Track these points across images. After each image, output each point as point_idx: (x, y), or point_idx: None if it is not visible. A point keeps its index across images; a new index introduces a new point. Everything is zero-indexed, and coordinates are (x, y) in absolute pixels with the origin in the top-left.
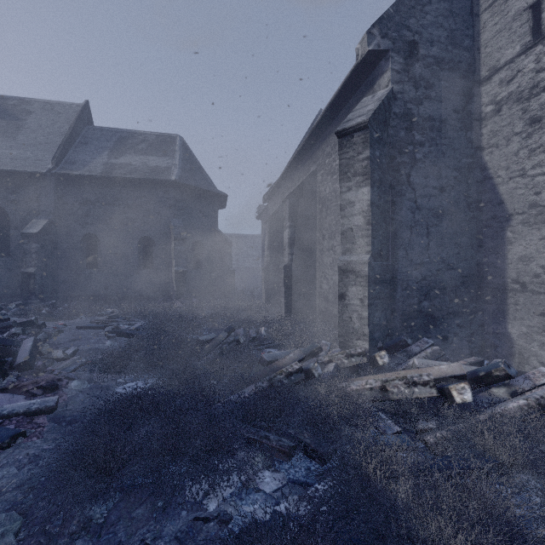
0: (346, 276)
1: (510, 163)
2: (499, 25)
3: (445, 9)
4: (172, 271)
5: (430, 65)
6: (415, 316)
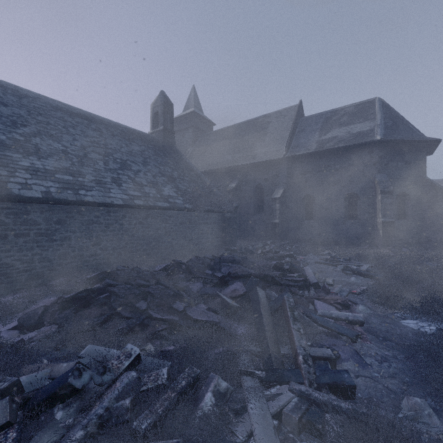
0: None
1: None
2: None
3: None
4: (377, 221)
5: None
6: None
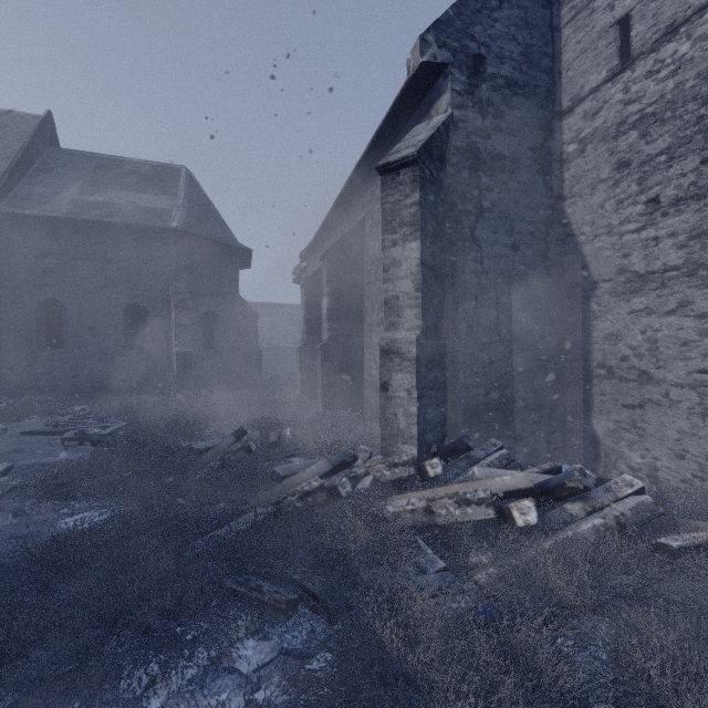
0: (389, 359)
1: (595, 217)
2: (583, 44)
3: (519, 18)
4: (172, 352)
5: (500, 87)
6: (482, 410)
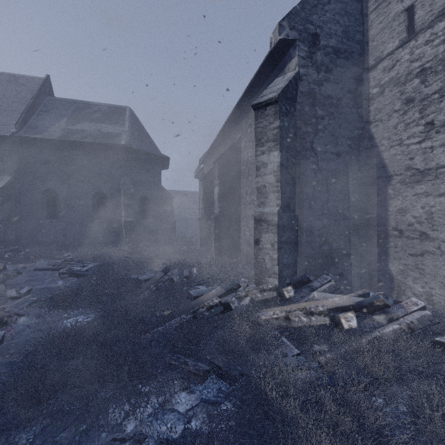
0: (260, 224)
1: (391, 134)
2: (383, 24)
3: (341, 9)
4: (122, 221)
5: (329, 53)
6: (317, 257)
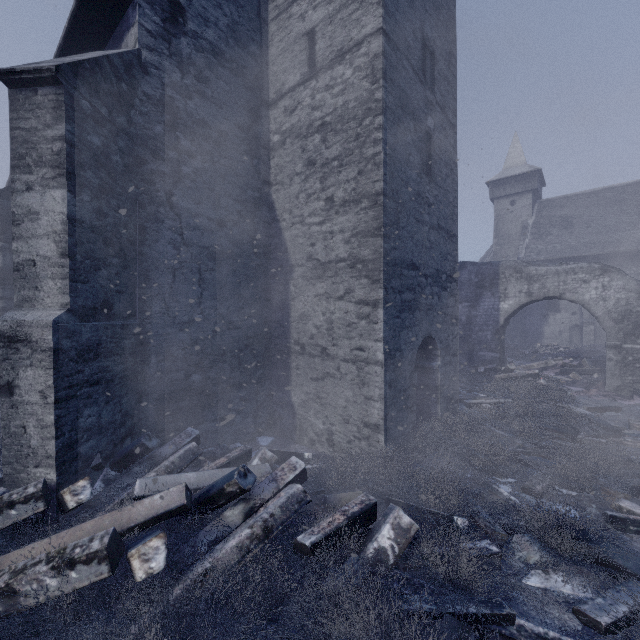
0: (14, 349)
1: (293, 206)
2: (284, 44)
3: None
4: None
5: (204, 50)
6: (182, 396)
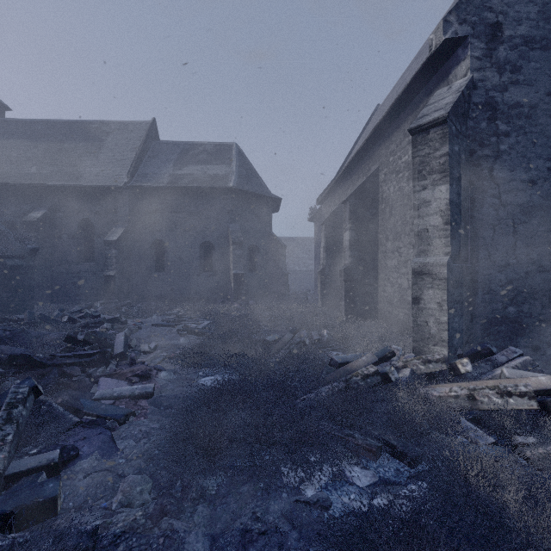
0: (421, 278)
1: None
2: None
3: None
4: (230, 274)
5: (517, 46)
6: (499, 322)
